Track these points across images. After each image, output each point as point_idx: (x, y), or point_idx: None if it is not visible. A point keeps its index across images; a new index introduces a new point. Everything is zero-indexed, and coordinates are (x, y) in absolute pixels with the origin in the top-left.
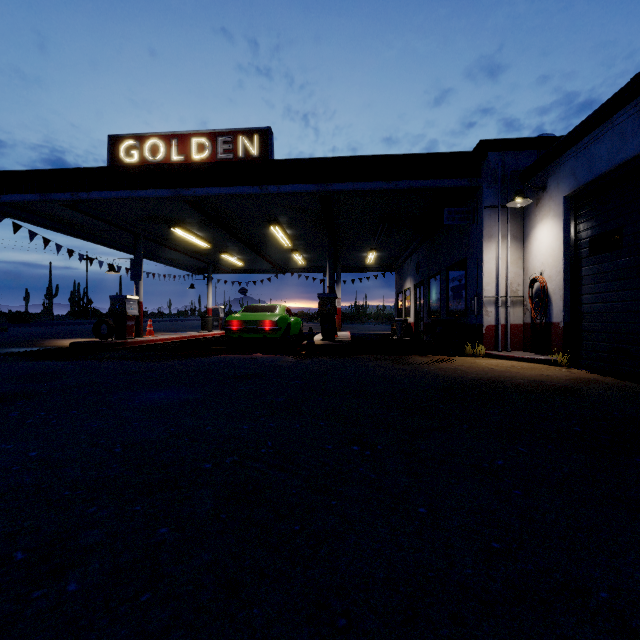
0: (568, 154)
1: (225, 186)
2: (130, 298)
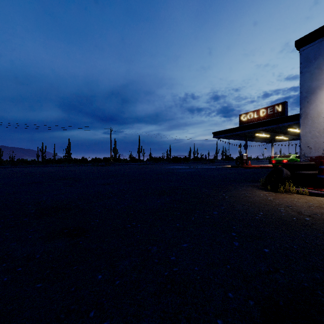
0: None
1: (267, 126)
2: (244, 154)
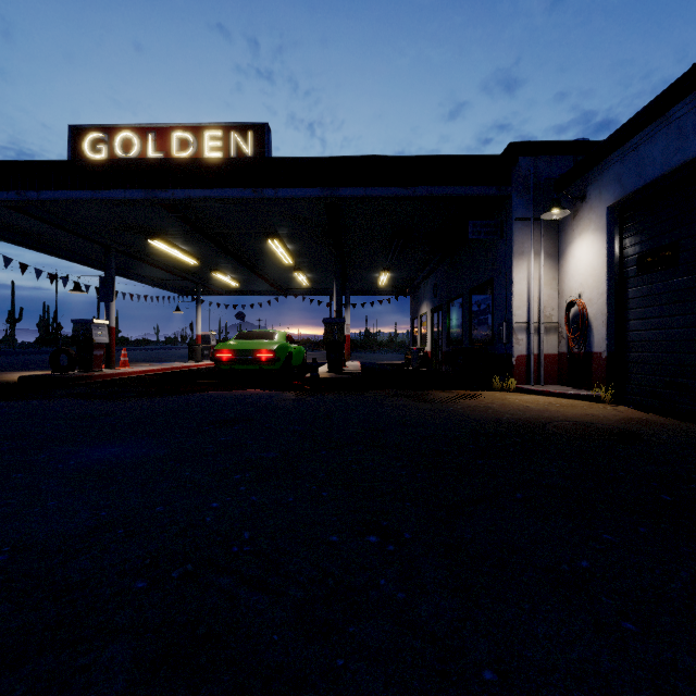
0: (613, 157)
1: (211, 188)
2: (98, 322)
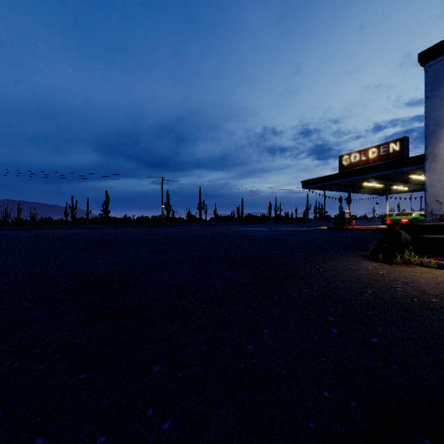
0: None
1: (379, 172)
2: (346, 212)
